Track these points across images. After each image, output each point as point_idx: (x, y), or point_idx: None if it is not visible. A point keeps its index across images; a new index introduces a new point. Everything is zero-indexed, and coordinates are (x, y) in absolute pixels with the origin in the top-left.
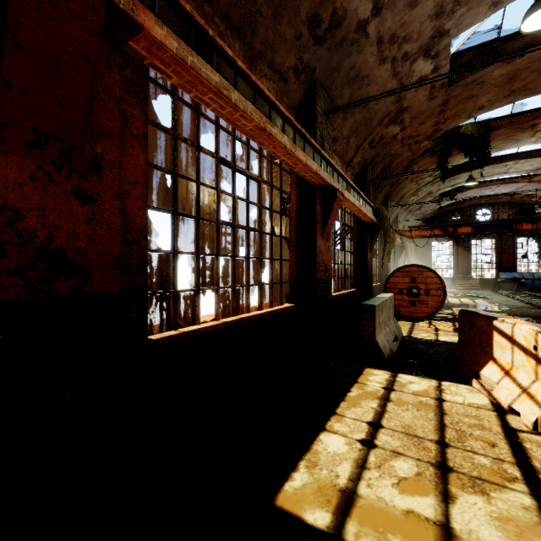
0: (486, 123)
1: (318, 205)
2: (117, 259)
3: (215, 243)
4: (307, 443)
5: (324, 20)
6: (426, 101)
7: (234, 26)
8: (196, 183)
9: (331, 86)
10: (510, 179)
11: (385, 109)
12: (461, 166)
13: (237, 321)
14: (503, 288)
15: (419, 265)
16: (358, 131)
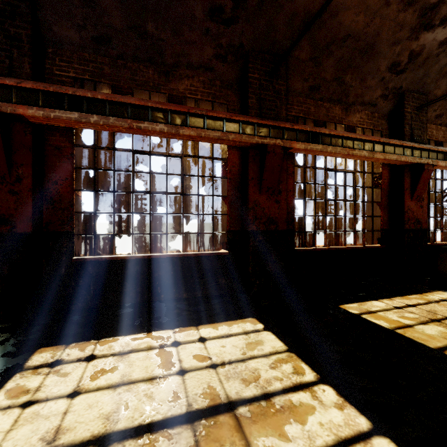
0: None
1: (406, 178)
2: (285, 219)
3: (324, 210)
4: (363, 301)
5: (402, 61)
6: None
7: (335, 100)
8: (314, 184)
9: (422, 87)
10: None
11: None
12: None
13: (337, 248)
14: None
15: None
16: None
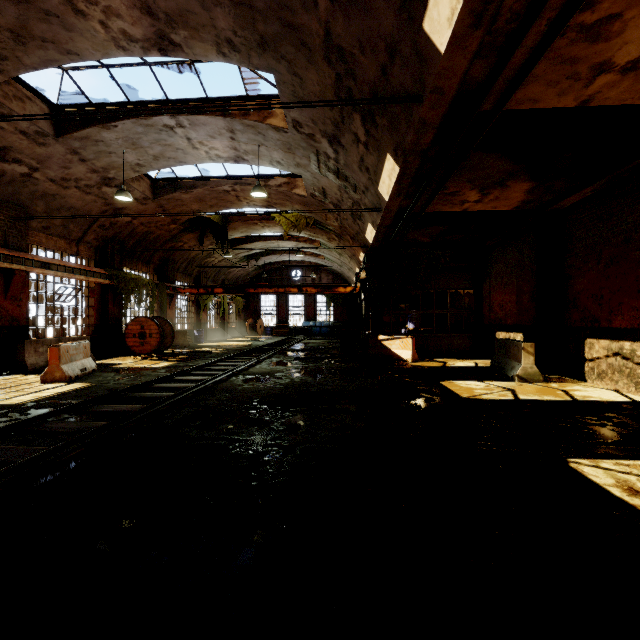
0: (226, 216)
1: None
2: None
3: None
4: None
5: None
6: (140, 205)
7: None
8: None
9: (18, 201)
10: (294, 251)
11: (99, 209)
12: (243, 239)
13: None
14: (304, 334)
15: (146, 317)
16: (77, 221)
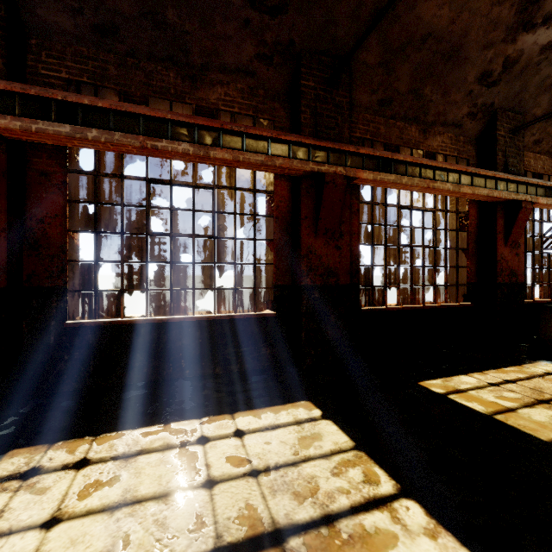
0: None
1: (499, 218)
2: (348, 271)
3: (397, 259)
4: (448, 375)
5: (495, 70)
6: None
7: (410, 119)
8: (385, 226)
9: (519, 104)
10: None
11: None
12: None
13: (413, 308)
14: None
15: None
16: None
